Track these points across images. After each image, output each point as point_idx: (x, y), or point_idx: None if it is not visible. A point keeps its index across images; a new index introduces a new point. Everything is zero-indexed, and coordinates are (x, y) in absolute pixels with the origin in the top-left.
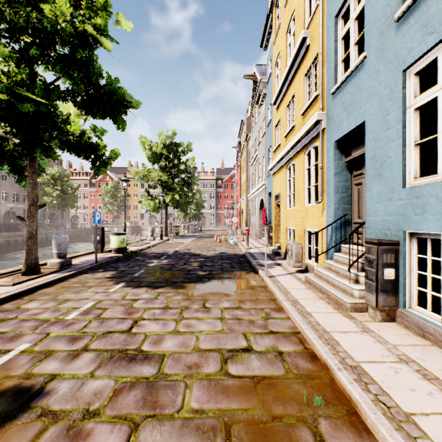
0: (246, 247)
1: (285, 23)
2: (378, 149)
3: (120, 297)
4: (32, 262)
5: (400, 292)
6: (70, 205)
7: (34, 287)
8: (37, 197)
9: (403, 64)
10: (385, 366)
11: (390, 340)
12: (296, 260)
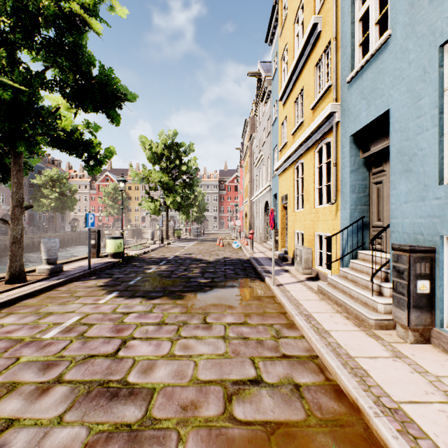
0: (250, 252)
1: (293, 13)
2: (407, 140)
3: (110, 310)
4: (17, 269)
5: (437, 308)
6: (69, 208)
7: (15, 298)
8: (22, 198)
9: (441, 37)
10: (434, 409)
11: (430, 370)
12: (306, 266)
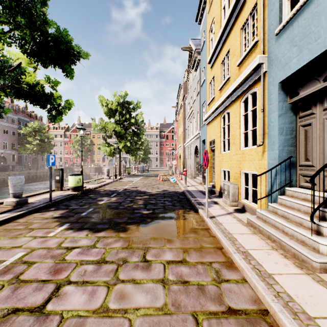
0: (184, 185)
1: None
2: None
3: (56, 244)
4: None
5: None
6: (47, 151)
7: None
8: None
9: None
10: None
11: None
12: (233, 199)
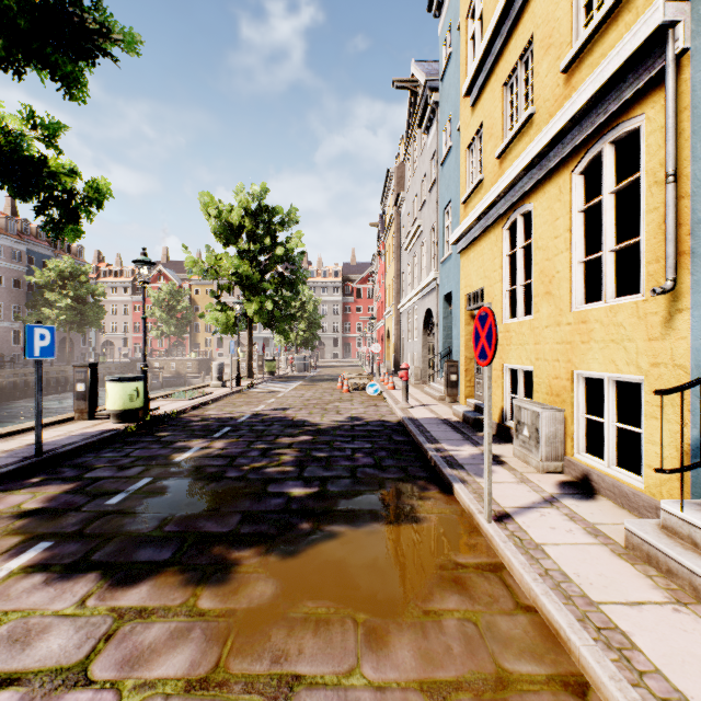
0: (402, 405)
1: None
2: None
3: None
4: None
5: None
6: (91, 323)
7: None
8: None
9: None
10: None
11: None
12: (549, 452)
